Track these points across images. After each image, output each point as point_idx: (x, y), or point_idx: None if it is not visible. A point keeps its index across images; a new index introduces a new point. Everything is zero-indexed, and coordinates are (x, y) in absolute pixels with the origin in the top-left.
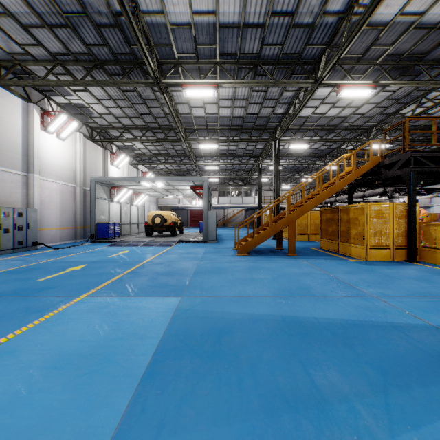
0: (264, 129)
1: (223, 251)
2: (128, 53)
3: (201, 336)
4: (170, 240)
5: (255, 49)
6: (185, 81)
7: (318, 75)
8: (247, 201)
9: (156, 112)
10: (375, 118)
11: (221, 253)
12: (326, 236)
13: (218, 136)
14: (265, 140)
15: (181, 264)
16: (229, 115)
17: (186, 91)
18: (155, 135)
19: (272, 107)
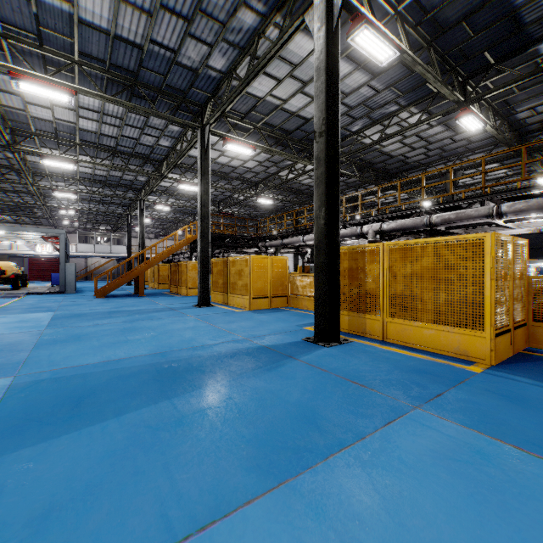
0: (129, 188)
1: (83, 297)
2: None
3: (71, 316)
4: (17, 292)
5: (112, 145)
6: (44, 152)
7: (163, 172)
8: (117, 250)
9: None
10: (220, 196)
11: (81, 298)
12: (173, 283)
13: (77, 184)
14: (130, 198)
15: (44, 304)
16: (90, 172)
17: (45, 161)
18: None
19: (134, 176)
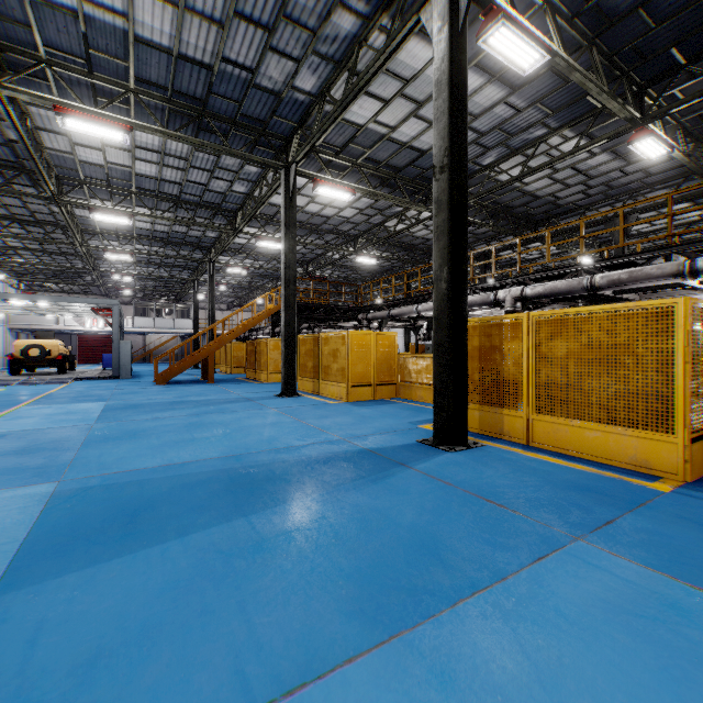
0: (196, 247)
1: (140, 383)
2: (14, 161)
3: (126, 407)
4: (62, 377)
5: (175, 193)
6: (94, 204)
7: (237, 225)
8: (181, 325)
9: (37, 207)
10: (309, 255)
11: (137, 385)
12: (250, 366)
13: (134, 243)
14: (197, 259)
15: (94, 392)
16: (149, 228)
17: (95, 215)
18: (29, 231)
19: (202, 231)
